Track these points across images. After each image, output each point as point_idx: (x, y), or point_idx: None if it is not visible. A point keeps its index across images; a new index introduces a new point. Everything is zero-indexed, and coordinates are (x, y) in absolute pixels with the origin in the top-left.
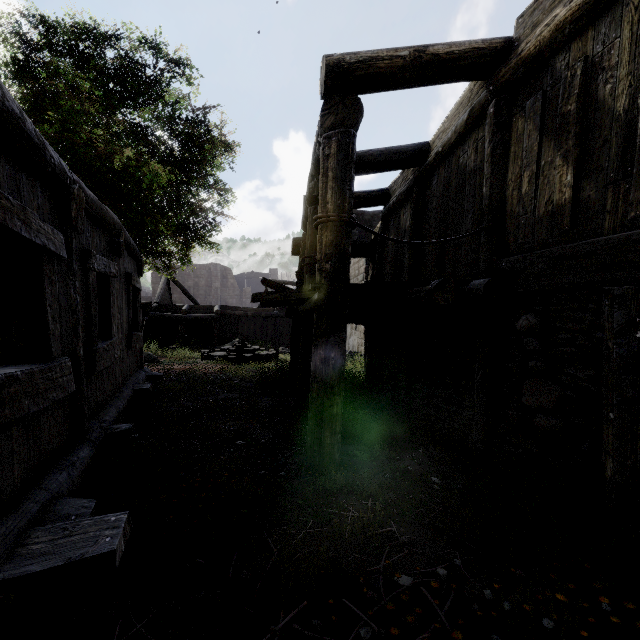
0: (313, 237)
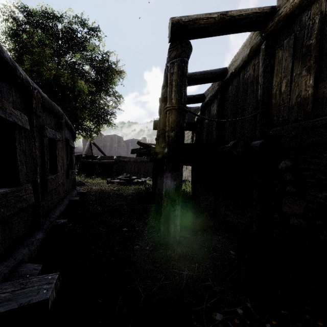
0: (164, 119)
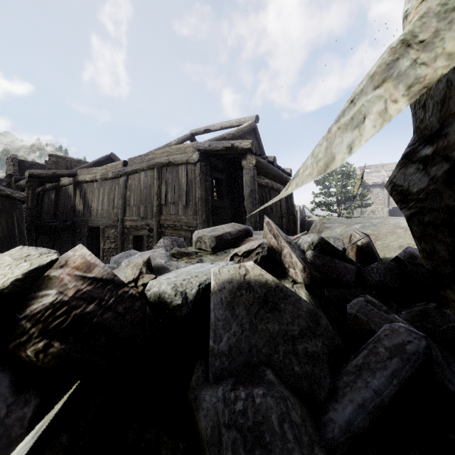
0: None
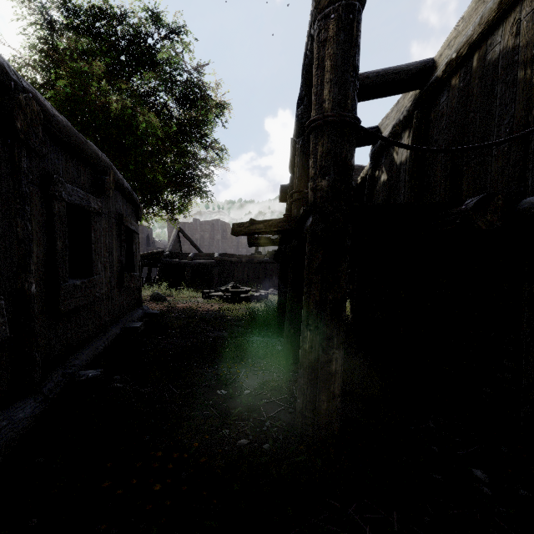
0: (302, 170)
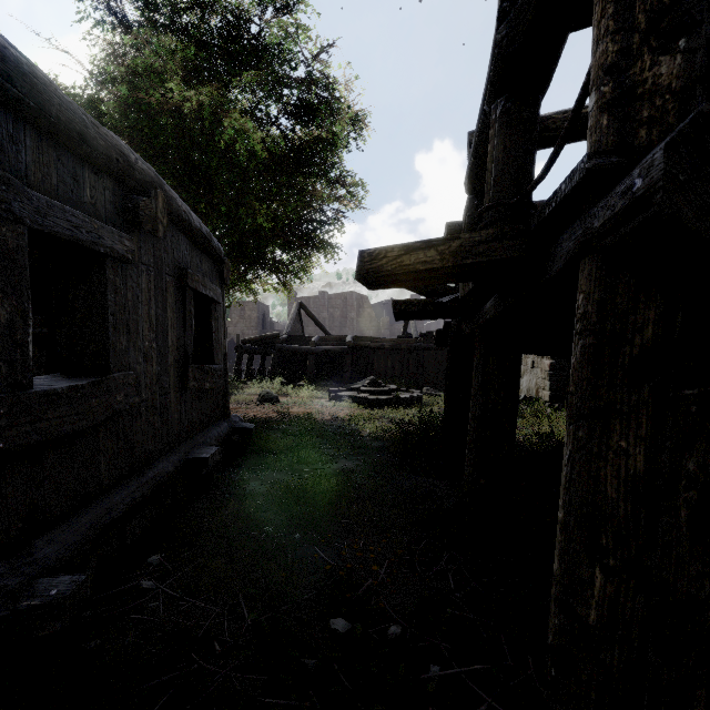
0: (503, 163)
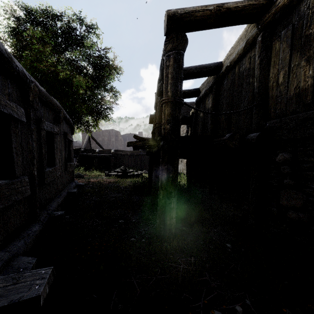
0: (160, 113)
